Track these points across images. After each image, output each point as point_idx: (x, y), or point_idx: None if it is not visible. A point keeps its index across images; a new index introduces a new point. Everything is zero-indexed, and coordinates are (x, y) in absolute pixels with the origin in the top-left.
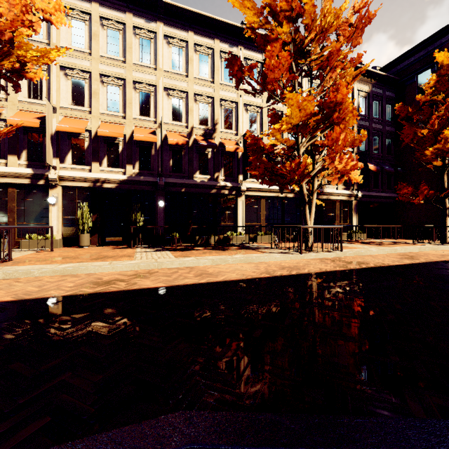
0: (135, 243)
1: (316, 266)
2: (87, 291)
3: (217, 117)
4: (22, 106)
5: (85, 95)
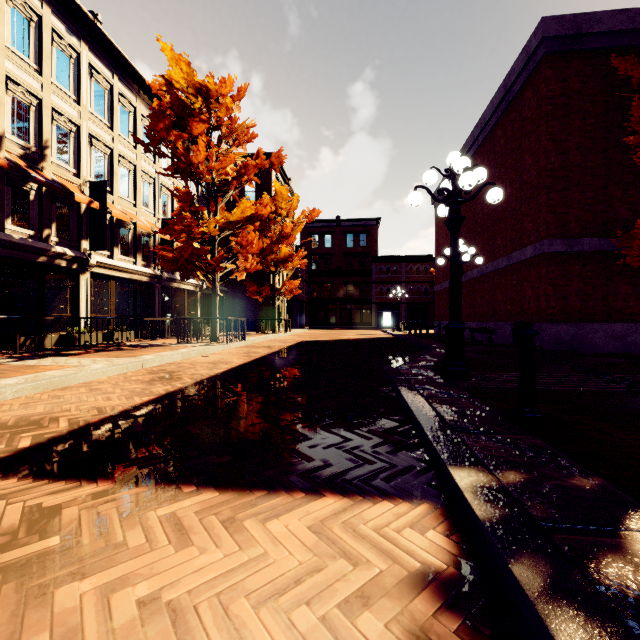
0: None
1: (260, 350)
2: (187, 382)
3: (48, 136)
4: None
5: None
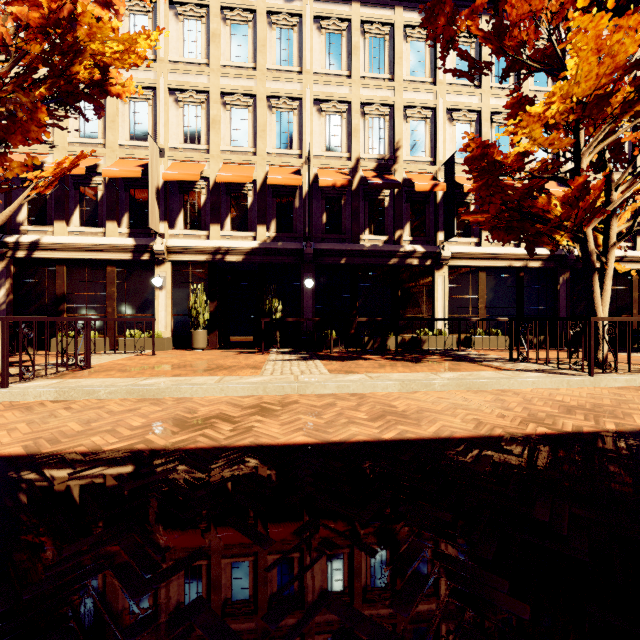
0: (270, 346)
1: None
2: (154, 442)
3: (400, 137)
4: (123, 152)
5: (201, 126)
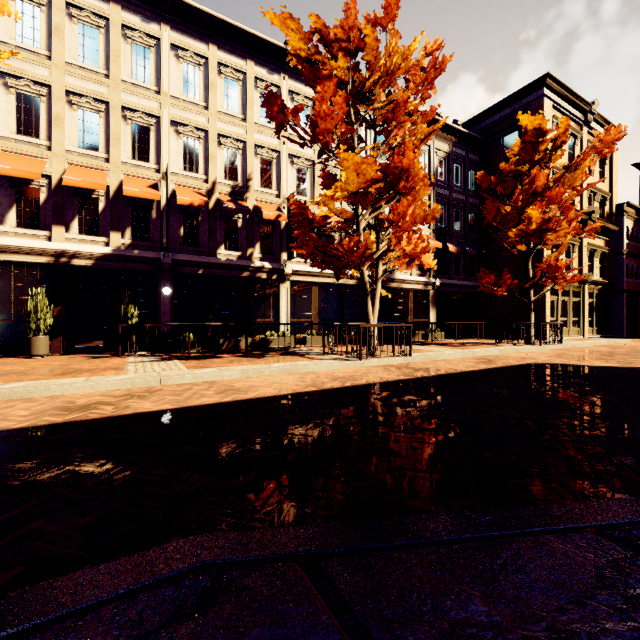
0: (126, 350)
1: (377, 376)
2: (53, 420)
3: (251, 170)
4: None
5: (40, 120)
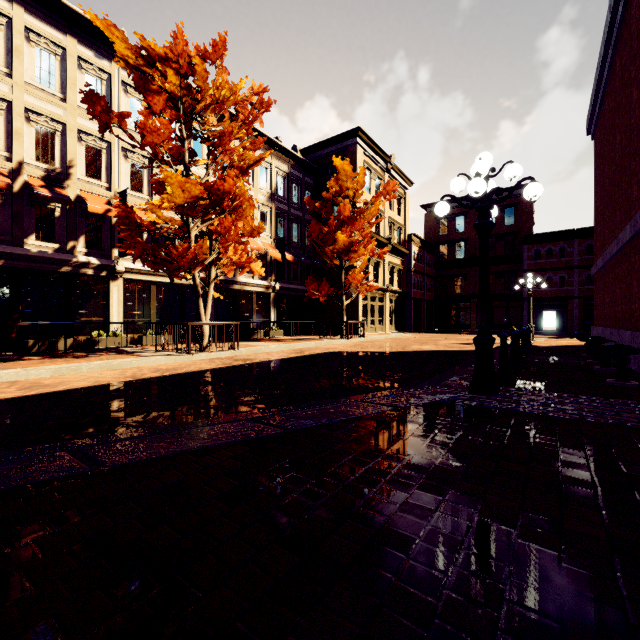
0: None
1: (199, 366)
2: None
3: (73, 156)
4: None
5: None
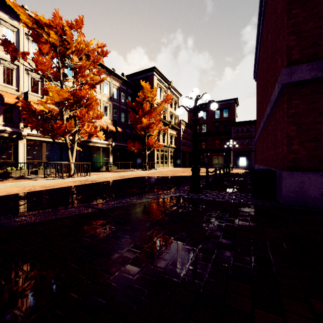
0: None
1: (67, 184)
2: None
3: None
4: None
5: None
